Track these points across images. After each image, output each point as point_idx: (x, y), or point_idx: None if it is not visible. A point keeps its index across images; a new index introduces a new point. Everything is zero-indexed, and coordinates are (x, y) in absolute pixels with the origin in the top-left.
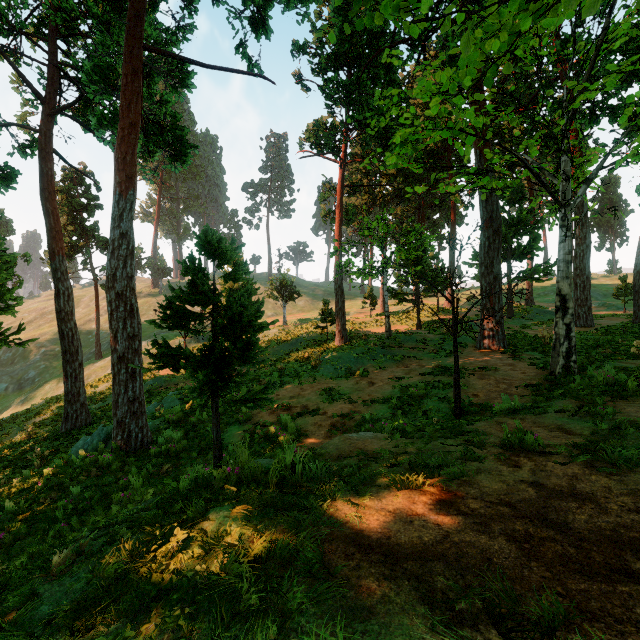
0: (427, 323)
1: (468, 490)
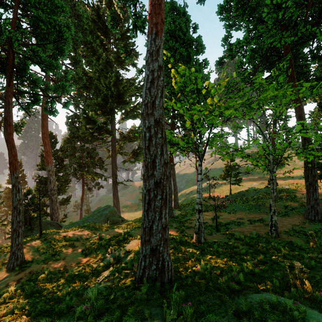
0: None
1: None
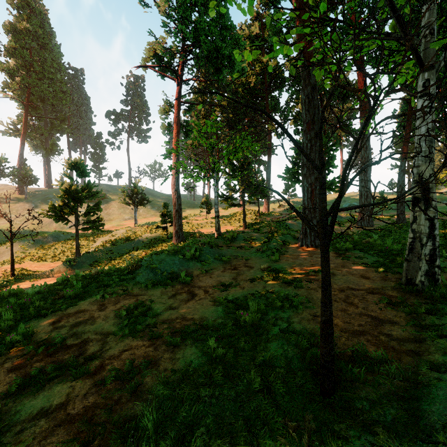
0: (251, 224)
1: None
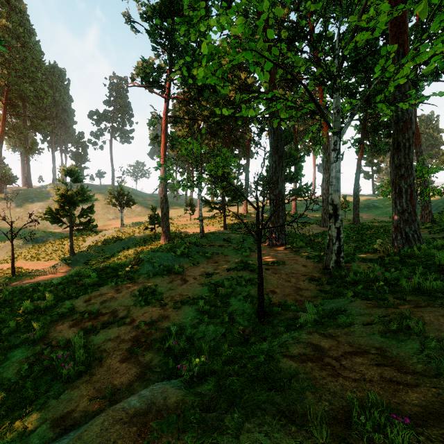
0: (231, 225)
1: None
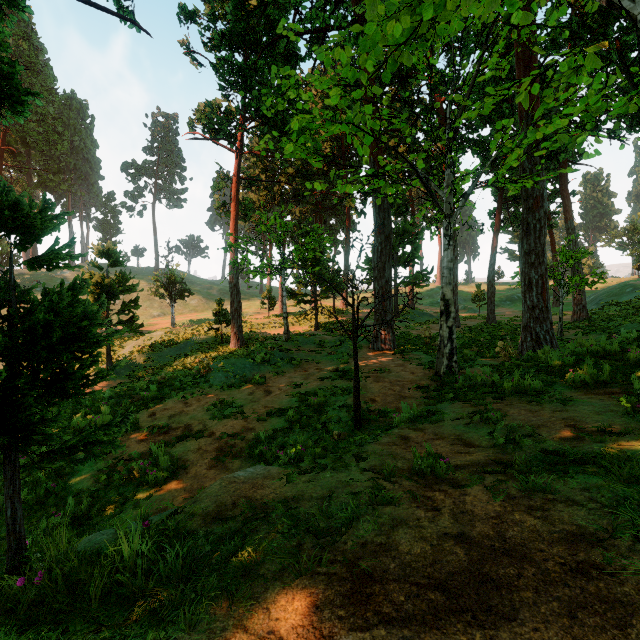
0: (324, 324)
1: (387, 564)
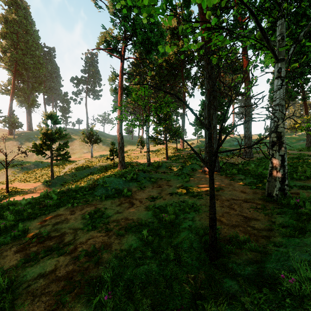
0: (171, 156)
1: None
